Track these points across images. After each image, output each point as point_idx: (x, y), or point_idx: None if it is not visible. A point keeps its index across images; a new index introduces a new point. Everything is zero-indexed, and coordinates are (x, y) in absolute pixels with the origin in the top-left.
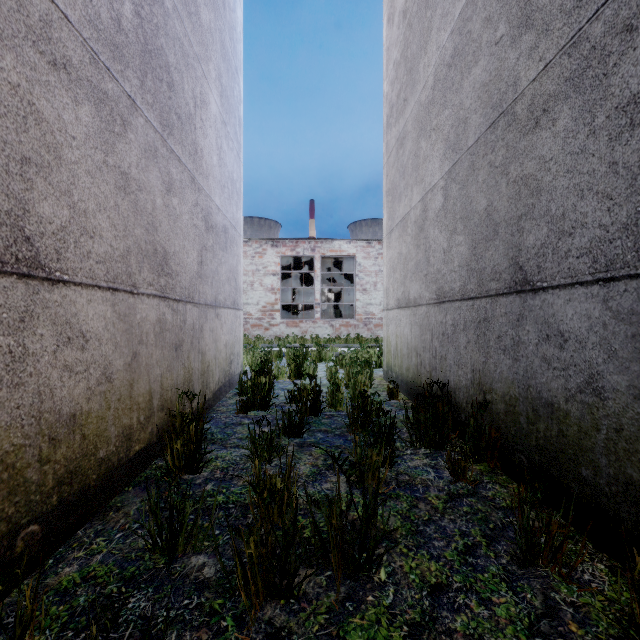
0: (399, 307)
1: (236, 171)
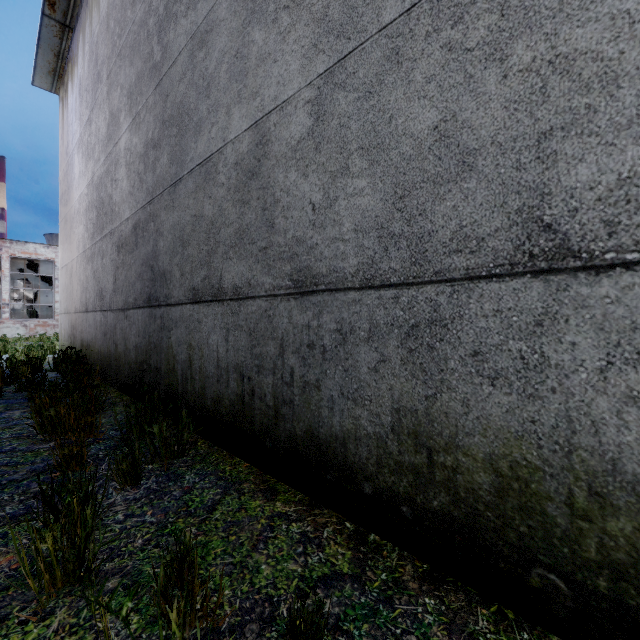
0: (65, 313)
1: None
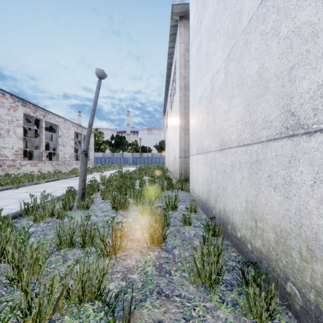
0: None
1: None
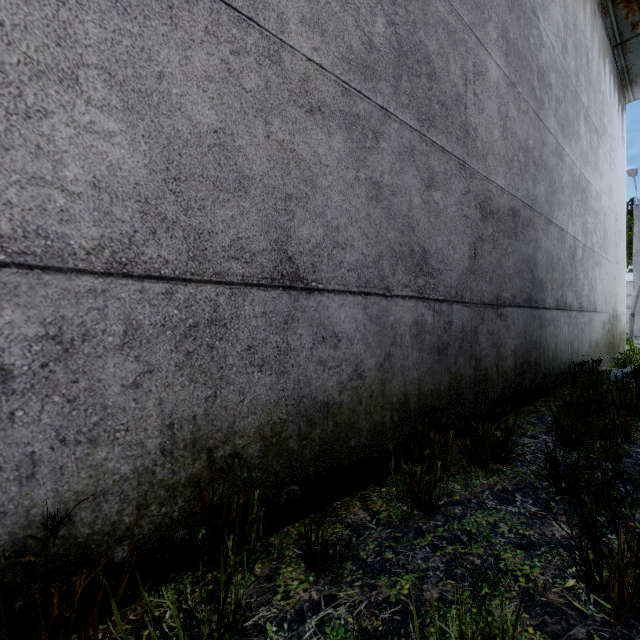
0: None
1: None
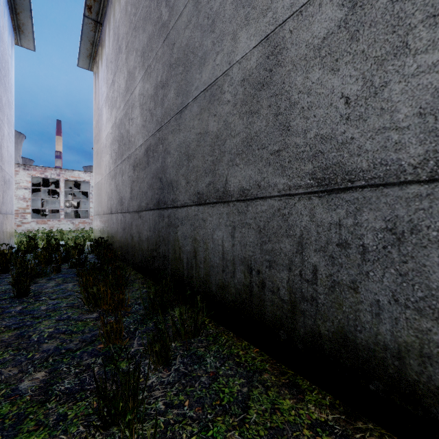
0: (97, 215)
1: (12, 150)
